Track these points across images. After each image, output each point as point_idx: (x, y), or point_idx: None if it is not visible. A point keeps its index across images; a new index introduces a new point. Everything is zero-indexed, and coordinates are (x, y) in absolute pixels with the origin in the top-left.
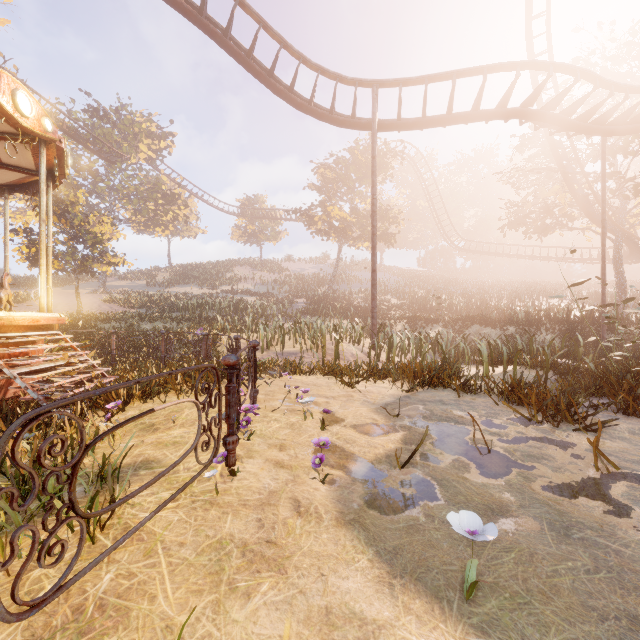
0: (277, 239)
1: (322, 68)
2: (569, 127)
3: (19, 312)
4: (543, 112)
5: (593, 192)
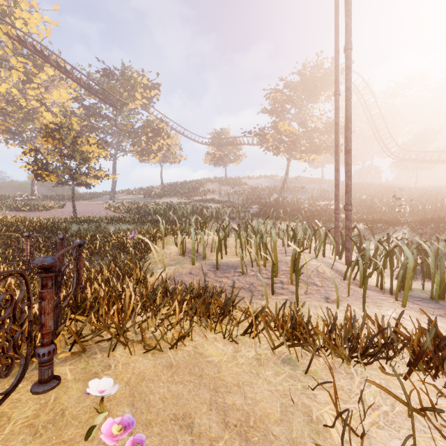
0: (238, 161)
1: None
2: None
3: None
4: None
5: None
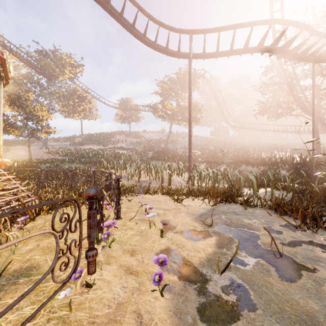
0: (138, 121)
1: (161, 22)
2: (296, 57)
3: None
4: (283, 48)
5: (304, 95)
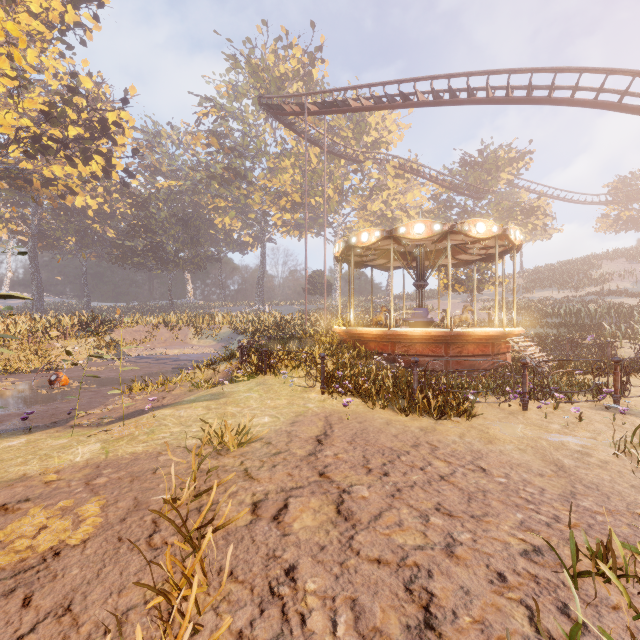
0: None
1: None
2: None
3: (514, 328)
4: None
5: None
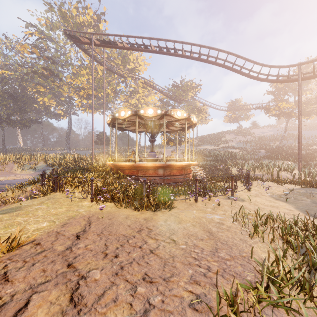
0: (248, 119)
1: (272, 66)
2: None
3: (193, 162)
4: None
5: None
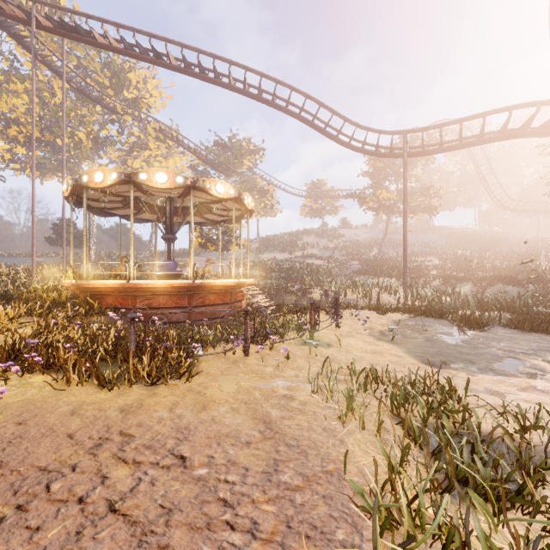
0: (336, 212)
1: (370, 128)
2: None
3: (247, 279)
4: (538, 131)
5: None
